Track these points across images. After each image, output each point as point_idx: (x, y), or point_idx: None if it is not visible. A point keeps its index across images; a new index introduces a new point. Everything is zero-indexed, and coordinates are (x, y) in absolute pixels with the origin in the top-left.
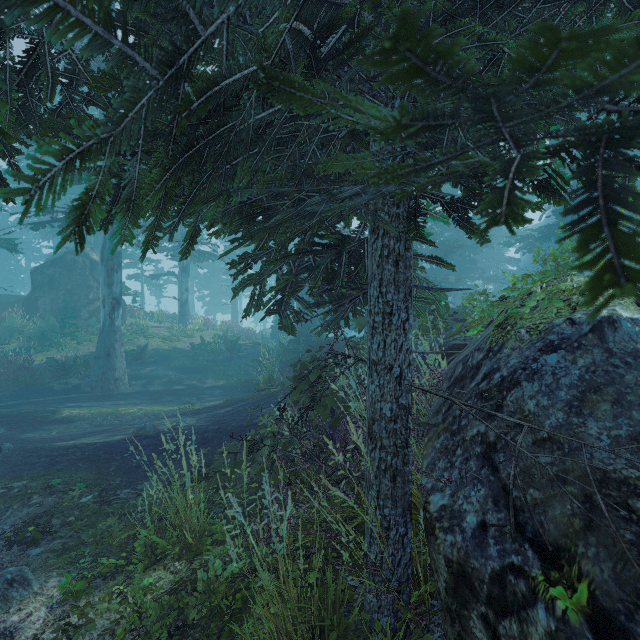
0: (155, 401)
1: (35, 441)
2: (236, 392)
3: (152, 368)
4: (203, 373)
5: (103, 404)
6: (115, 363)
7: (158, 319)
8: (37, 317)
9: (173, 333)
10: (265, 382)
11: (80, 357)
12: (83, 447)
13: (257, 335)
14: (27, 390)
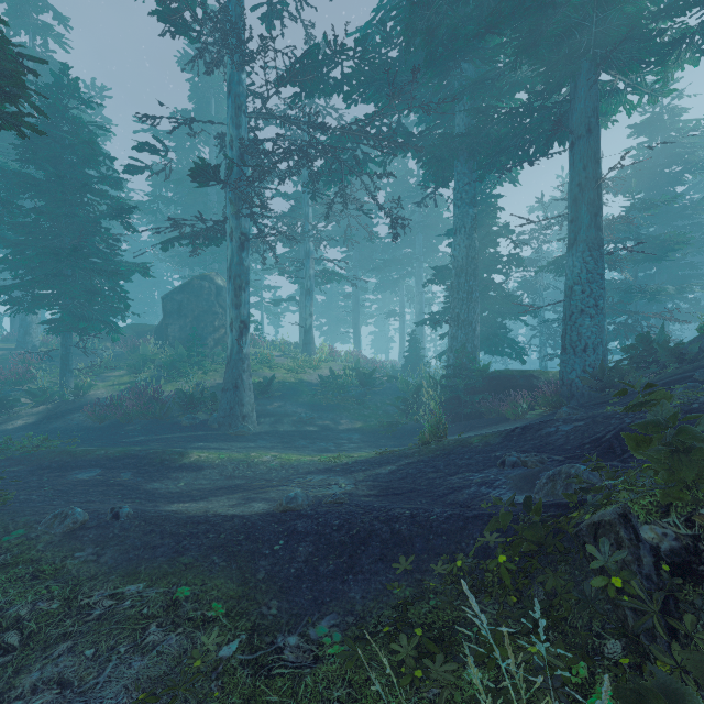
0: (287, 445)
1: (161, 496)
2: (379, 438)
3: (279, 403)
4: (335, 412)
5: (232, 446)
6: (243, 397)
7: (280, 348)
8: (167, 345)
9: (298, 364)
10: (432, 431)
11: (207, 389)
12: (217, 523)
13: (386, 367)
14: (157, 424)
